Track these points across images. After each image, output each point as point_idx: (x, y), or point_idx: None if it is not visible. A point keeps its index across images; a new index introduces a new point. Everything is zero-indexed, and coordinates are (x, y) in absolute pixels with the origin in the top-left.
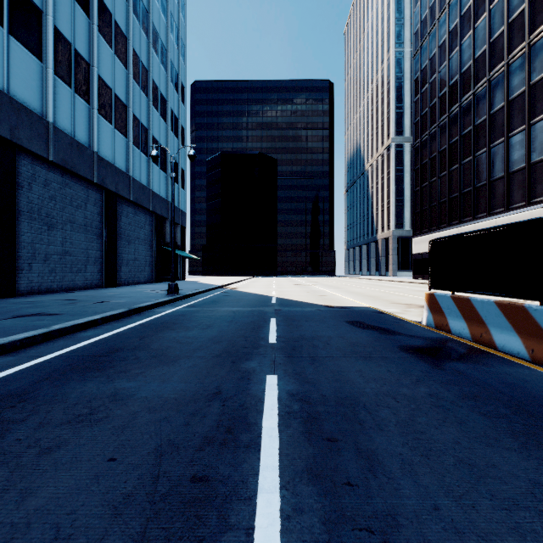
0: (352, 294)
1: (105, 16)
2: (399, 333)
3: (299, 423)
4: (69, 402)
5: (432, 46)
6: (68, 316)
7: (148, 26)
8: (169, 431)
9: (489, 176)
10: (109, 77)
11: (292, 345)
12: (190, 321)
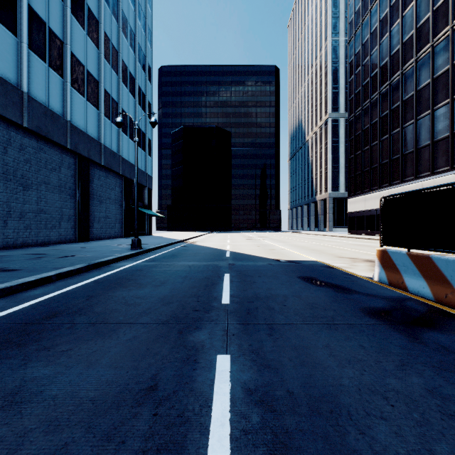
0: (298, 248)
1: (78, 0)
2: (355, 291)
3: None
4: None
5: (364, 33)
6: (23, 273)
7: (118, 13)
8: None
9: (416, 144)
10: (81, 55)
11: (246, 307)
12: (145, 276)
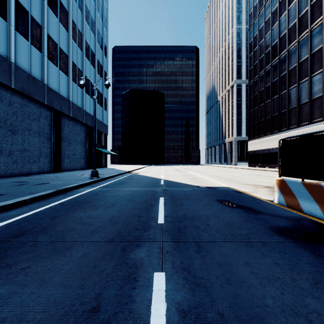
0: (214, 177)
1: None
2: (261, 211)
3: None
4: None
5: (260, 22)
6: (6, 197)
7: (82, 6)
8: None
9: (298, 102)
10: (55, 36)
11: (177, 226)
12: (99, 200)
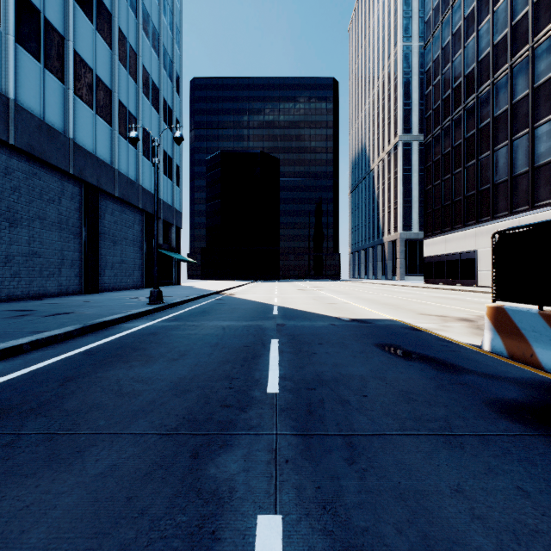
0: (366, 302)
1: None
2: (463, 368)
3: None
4: None
5: (445, 34)
6: None
7: (137, 5)
8: None
9: (511, 171)
10: (89, 55)
11: (305, 400)
12: (159, 344)
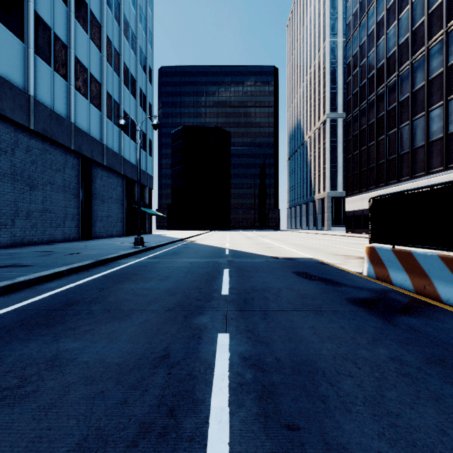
0: (295, 246)
1: (82, 5)
2: (343, 284)
3: (253, 401)
4: (2, 369)
5: (362, 35)
6: (37, 268)
7: (119, 16)
8: (101, 413)
9: (412, 144)
10: (85, 58)
11: (243, 297)
12: (150, 272)
